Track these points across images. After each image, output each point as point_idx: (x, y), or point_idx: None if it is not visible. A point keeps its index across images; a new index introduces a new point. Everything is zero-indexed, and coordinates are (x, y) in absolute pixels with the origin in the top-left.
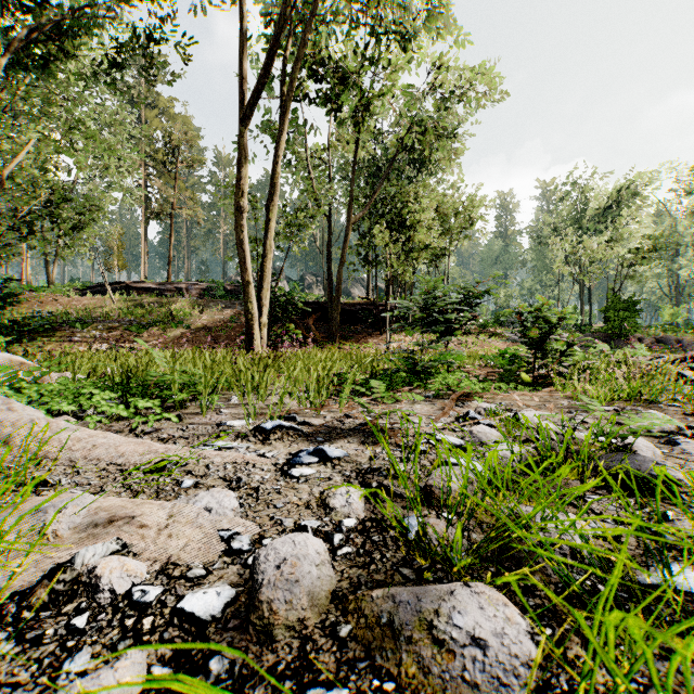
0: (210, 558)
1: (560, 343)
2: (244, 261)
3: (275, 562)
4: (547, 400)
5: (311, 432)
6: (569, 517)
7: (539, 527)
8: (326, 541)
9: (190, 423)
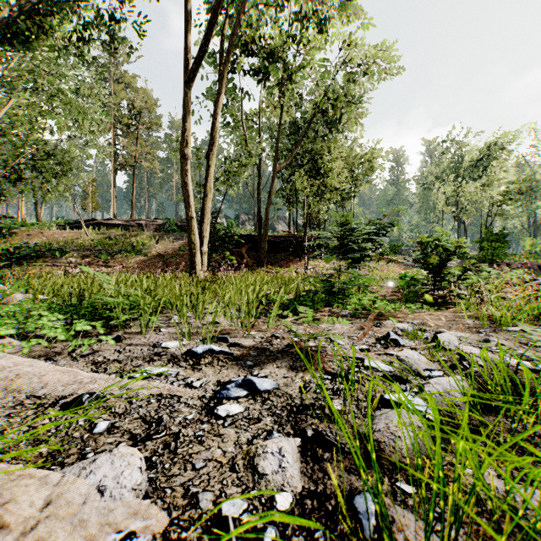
0: None
1: (457, 268)
2: (188, 200)
3: None
4: (452, 319)
5: (241, 354)
6: None
7: None
8: None
9: (128, 344)
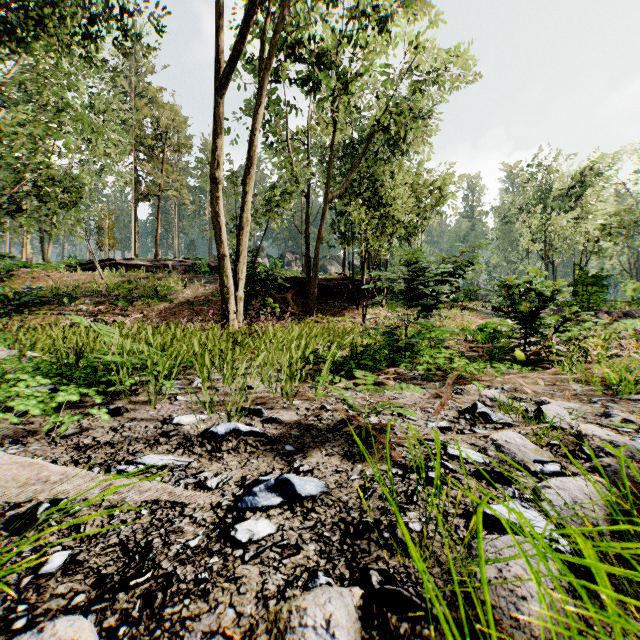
0: None
1: (553, 317)
2: (219, 234)
3: None
4: (552, 384)
5: (279, 434)
6: None
7: None
8: None
9: (131, 418)
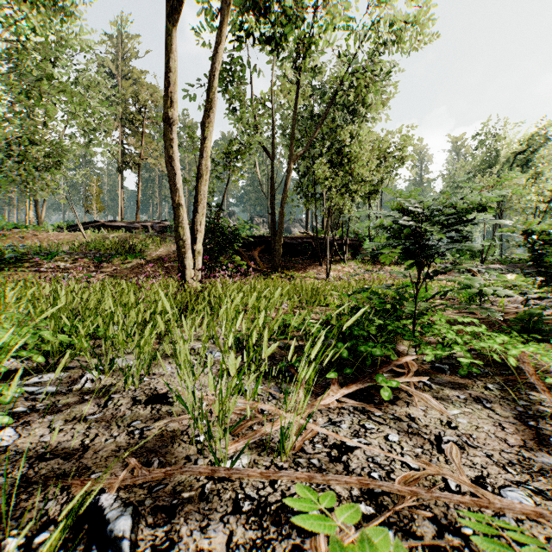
0: None
1: None
2: (174, 181)
3: None
4: None
5: None
6: None
7: None
8: None
9: None
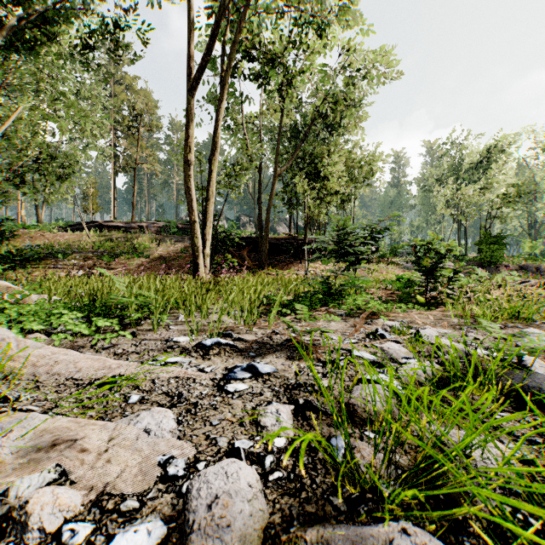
0: (146, 486)
1: (448, 270)
2: (191, 204)
3: (207, 499)
4: (440, 318)
5: (245, 347)
6: (501, 451)
7: (463, 453)
8: (258, 464)
9: (143, 339)
